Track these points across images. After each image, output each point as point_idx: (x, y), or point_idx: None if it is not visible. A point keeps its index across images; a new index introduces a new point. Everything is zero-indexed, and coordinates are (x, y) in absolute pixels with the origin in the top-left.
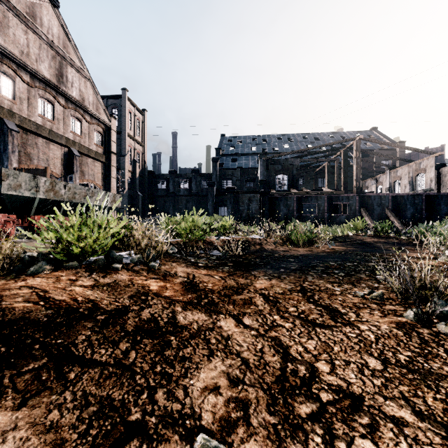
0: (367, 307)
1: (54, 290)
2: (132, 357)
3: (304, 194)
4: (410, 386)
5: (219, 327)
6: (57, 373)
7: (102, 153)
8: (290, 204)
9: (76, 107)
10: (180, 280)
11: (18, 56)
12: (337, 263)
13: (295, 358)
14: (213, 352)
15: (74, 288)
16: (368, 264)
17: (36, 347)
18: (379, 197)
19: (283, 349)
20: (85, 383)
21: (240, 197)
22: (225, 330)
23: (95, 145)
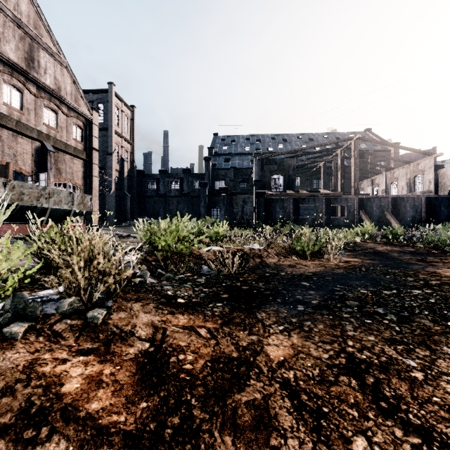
0: None
1: None
2: None
3: (301, 195)
4: None
5: None
6: None
7: (82, 149)
8: (287, 206)
9: (51, 97)
10: (137, 349)
11: None
12: (370, 291)
13: None
14: None
15: None
16: (412, 292)
17: None
18: (379, 198)
19: None
20: None
21: (234, 198)
22: None
23: (74, 140)
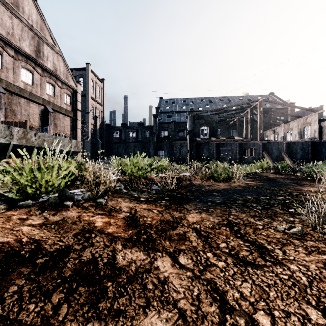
0: (290, 243)
1: (1, 231)
2: (63, 313)
3: (221, 141)
4: None
5: (156, 267)
6: None
7: (71, 110)
8: (211, 149)
9: (50, 75)
10: (124, 215)
11: (5, 35)
12: (253, 197)
13: (232, 308)
14: (150, 301)
15: (22, 228)
16: (278, 197)
17: None
18: (277, 143)
19: (219, 296)
20: None
21: (174, 143)
22: (161, 272)
23: (65, 104)
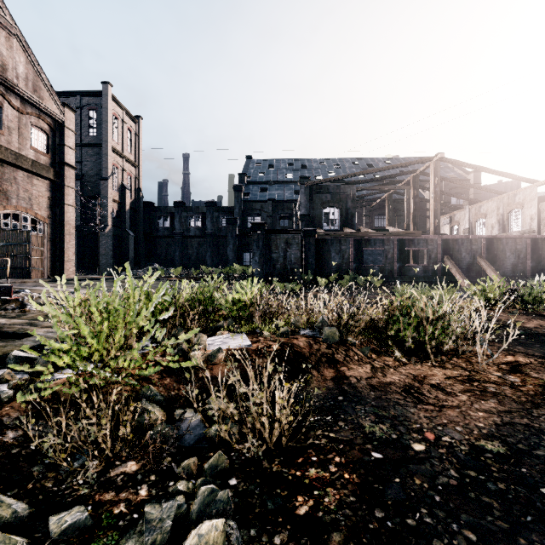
0: None
1: None
2: None
3: (365, 235)
4: None
5: None
6: None
7: (48, 165)
8: (345, 250)
9: None
10: None
11: None
12: None
13: None
14: None
15: None
16: None
17: None
18: (469, 240)
19: None
20: None
21: (273, 238)
22: None
23: (33, 149)
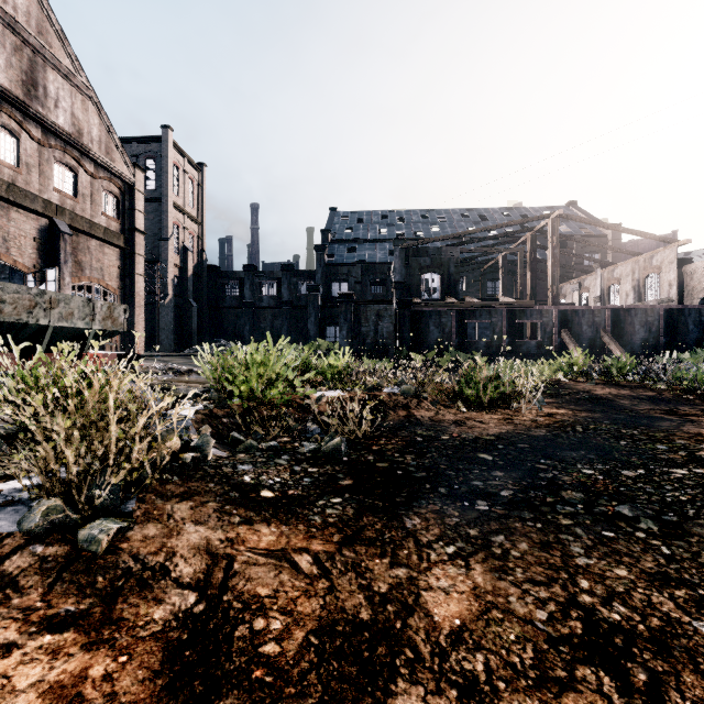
0: None
1: None
2: None
3: (468, 306)
4: None
5: None
6: None
7: (119, 231)
8: (446, 323)
9: (66, 145)
10: (169, 610)
11: None
12: (599, 470)
13: None
14: None
15: None
16: (672, 472)
17: None
18: (591, 311)
19: None
20: None
21: (362, 310)
22: None
23: (105, 216)
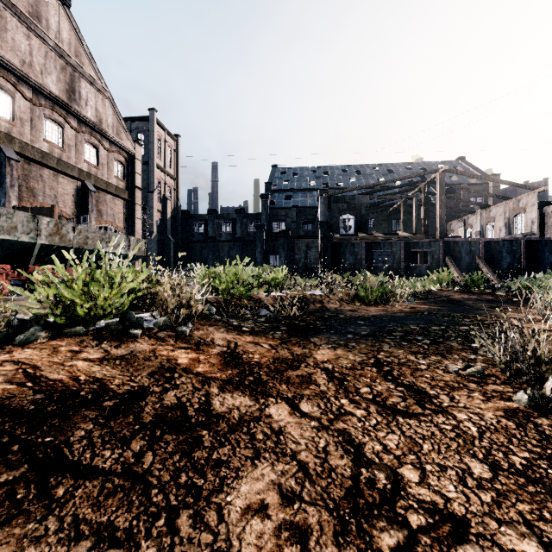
0: (463, 387)
1: (49, 366)
2: (148, 461)
3: (375, 239)
4: (532, 503)
5: (268, 415)
6: (40, 488)
7: (124, 188)
8: (358, 252)
9: (92, 131)
10: (218, 350)
11: (18, 66)
12: (420, 327)
13: (370, 461)
14: (260, 453)
15: (76, 363)
16: (459, 328)
17: (14, 449)
18: (468, 242)
19: (354, 448)
20: (77, 503)
21: (296, 242)
22: (275, 420)
23: (115, 178)
